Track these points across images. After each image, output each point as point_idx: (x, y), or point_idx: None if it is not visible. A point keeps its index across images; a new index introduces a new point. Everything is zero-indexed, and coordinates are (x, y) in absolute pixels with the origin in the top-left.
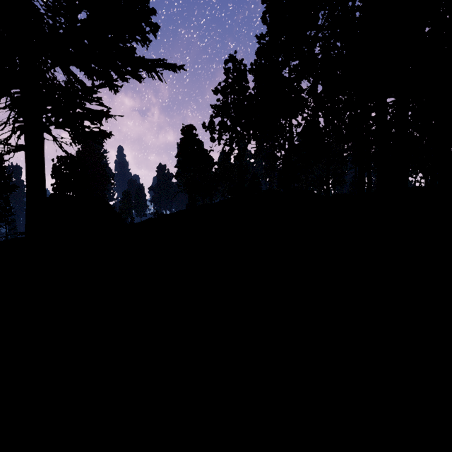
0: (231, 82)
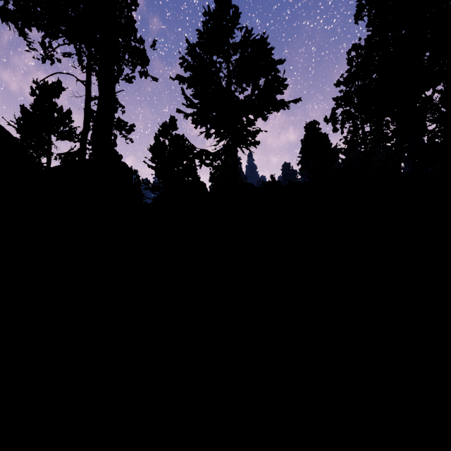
0: (354, 70)
